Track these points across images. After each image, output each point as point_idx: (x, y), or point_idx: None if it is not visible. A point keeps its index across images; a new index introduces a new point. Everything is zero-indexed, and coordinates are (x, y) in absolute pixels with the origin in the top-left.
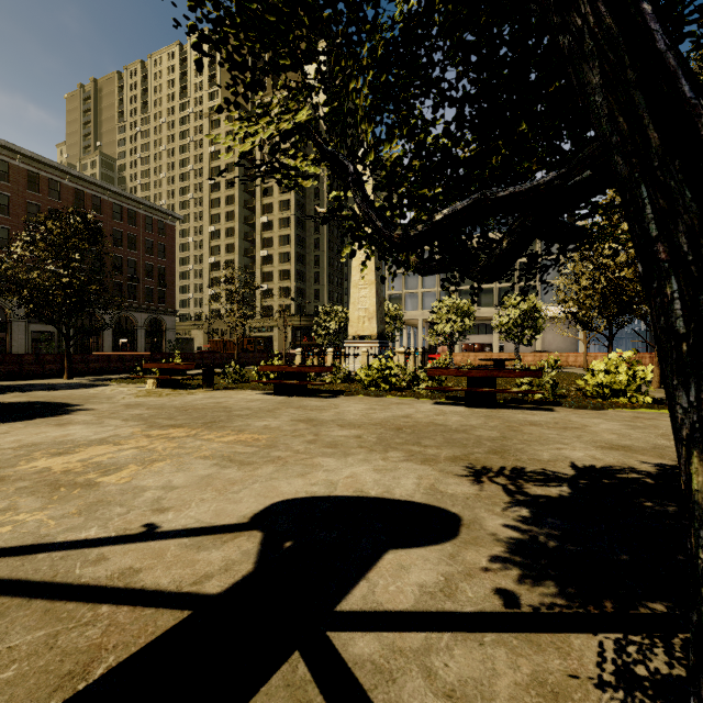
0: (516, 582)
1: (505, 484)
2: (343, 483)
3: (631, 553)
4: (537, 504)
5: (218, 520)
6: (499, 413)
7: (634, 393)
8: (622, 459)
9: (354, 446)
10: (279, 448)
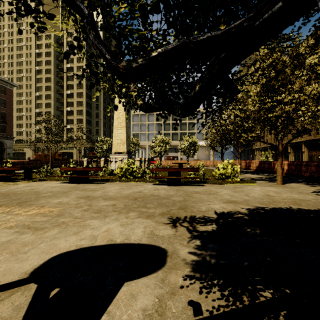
0: (198, 293)
1: (188, 226)
2: (101, 236)
3: (248, 260)
4: (203, 236)
5: (2, 279)
6: (182, 188)
7: (233, 177)
8: (234, 207)
9: (110, 211)
10: (65, 216)
